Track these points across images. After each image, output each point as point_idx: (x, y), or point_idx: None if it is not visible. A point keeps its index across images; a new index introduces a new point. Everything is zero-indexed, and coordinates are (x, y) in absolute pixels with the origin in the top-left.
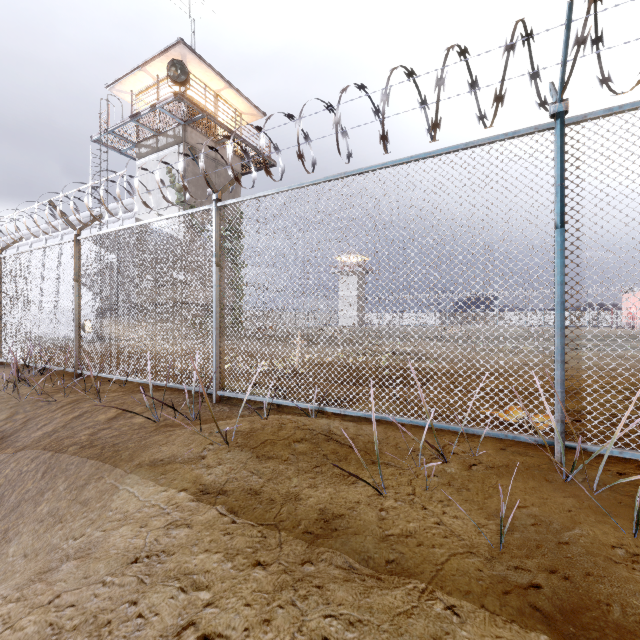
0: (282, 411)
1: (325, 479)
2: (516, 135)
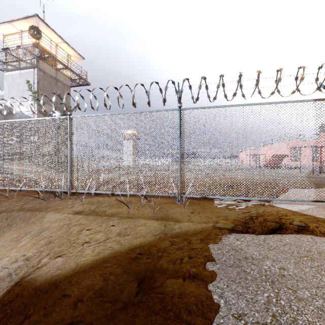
0: (98, 196)
1: (114, 208)
2: (170, 110)
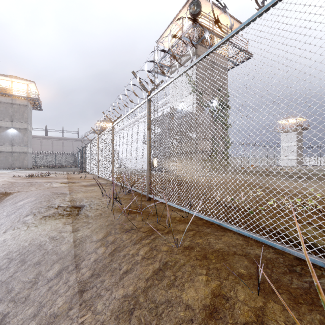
0: None
1: None
2: None
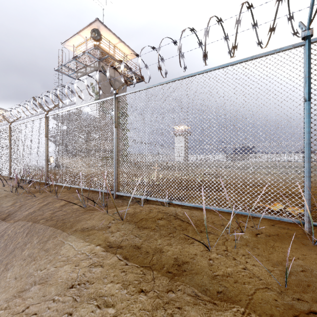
0: (149, 203)
1: (176, 240)
2: (281, 50)
